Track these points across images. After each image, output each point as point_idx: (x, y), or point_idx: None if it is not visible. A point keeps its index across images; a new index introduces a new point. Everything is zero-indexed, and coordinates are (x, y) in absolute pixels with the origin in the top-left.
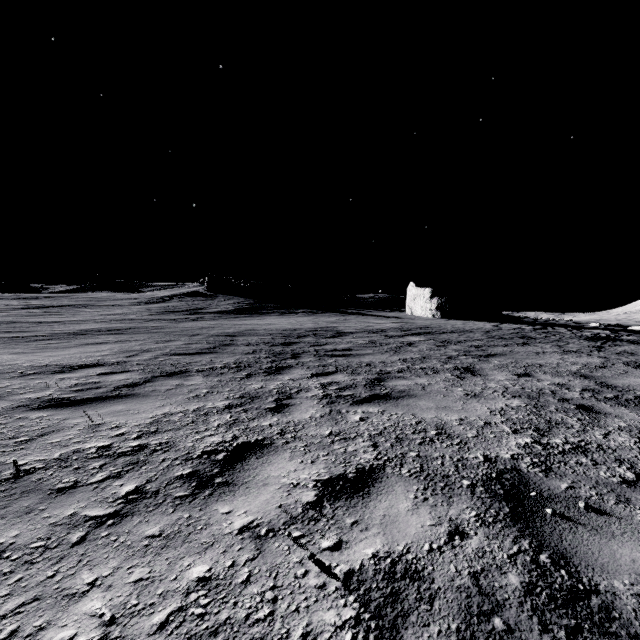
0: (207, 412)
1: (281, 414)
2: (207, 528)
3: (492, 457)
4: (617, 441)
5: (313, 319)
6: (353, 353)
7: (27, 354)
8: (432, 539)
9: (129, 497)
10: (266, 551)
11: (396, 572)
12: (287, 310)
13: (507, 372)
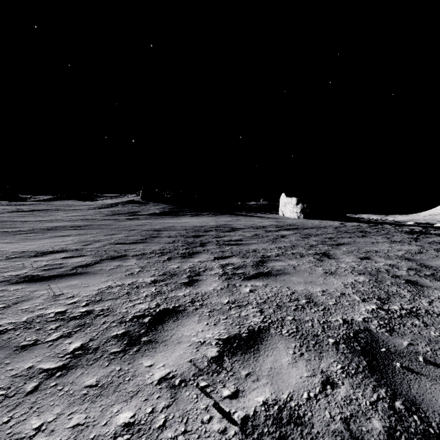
0: (138, 285)
1: (192, 287)
2: (133, 379)
3: (349, 320)
4: (439, 307)
5: (215, 219)
6: (243, 243)
7: (13, 243)
8: (309, 388)
9: (75, 353)
10: (179, 399)
11: (282, 418)
12: (197, 213)
13: (353, 256)
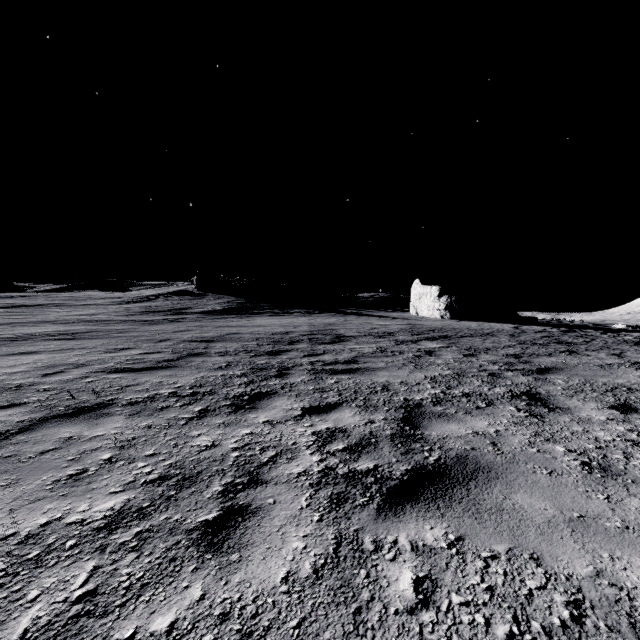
0: (48, 548)
1: (219, 560)
2: None
3: None
4: None
5: (309, 320)
6: (360, 367)
7: None
8: None
9: None
10: None
11: None
12: (281, 310)
13: (594, 402)
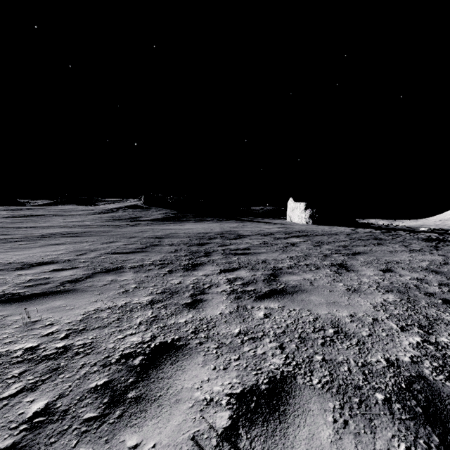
0: (132, 308)
1: (195, 310)
2: None
3: (393, 361)
4: None
5: (220, 225)
6: (251, 252)
7: (0, 253)
8: None
9: (34, 420)
10: None
11: None
12: (201, 218)
13: (373, 268)
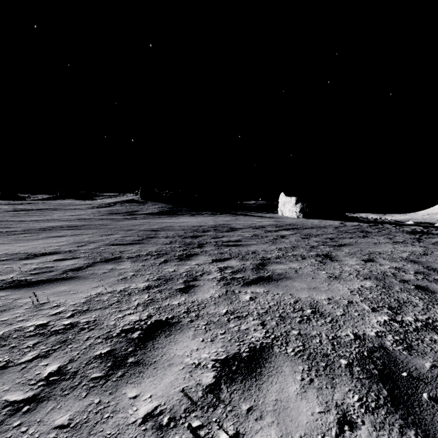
0: (130, 292)
1: (188, 294)
2: (113, 416)
3: (360, 335)
4: None
5: (213, 218)
6: (242, 243)
7: (5, 244)
8: (323, 430)
9: (50, 379)
10: None
11: None
12: (195, 212)
13: (356, 258)
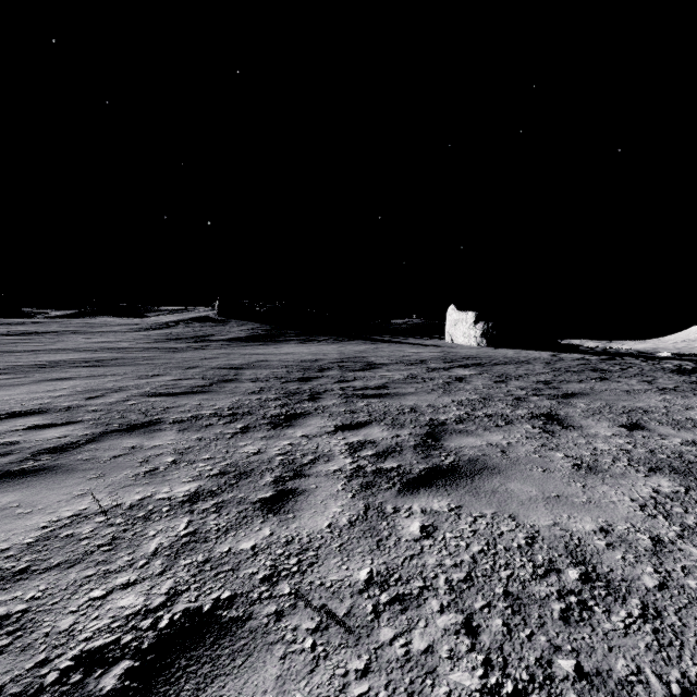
0: (150, 511)
1: (279, 517)
2: None
3: None
4: None
5: (338, 348)
6: (390, 392)
7: None
8: None
9: None
10: None
11: None
12: (308, 337)
13: (607, 422)
